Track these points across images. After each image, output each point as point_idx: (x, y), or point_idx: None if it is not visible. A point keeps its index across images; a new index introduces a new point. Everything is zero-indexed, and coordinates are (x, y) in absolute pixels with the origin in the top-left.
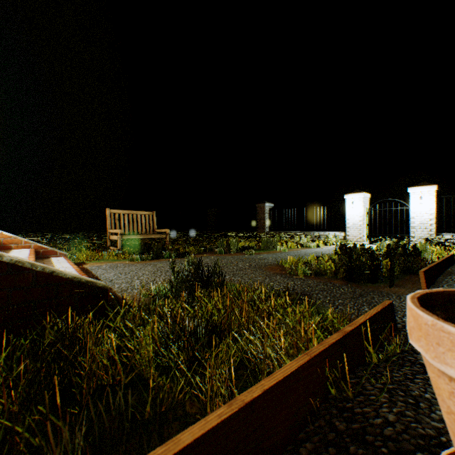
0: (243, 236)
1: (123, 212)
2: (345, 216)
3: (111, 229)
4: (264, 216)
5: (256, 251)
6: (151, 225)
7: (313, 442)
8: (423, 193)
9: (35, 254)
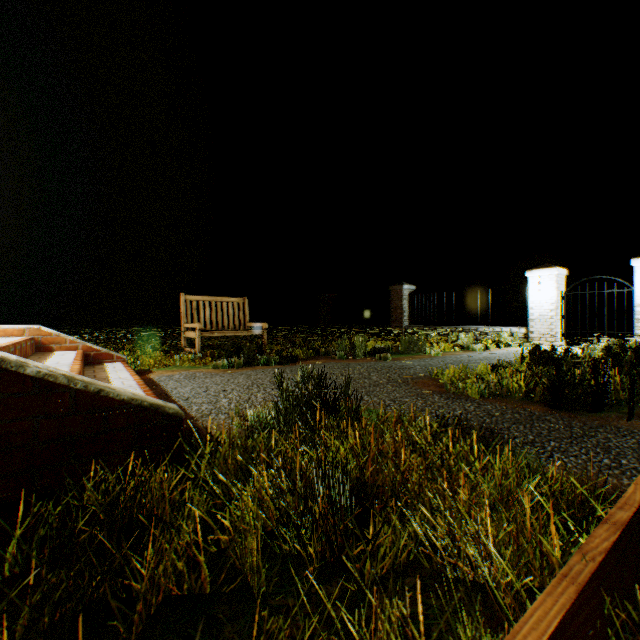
0: (371, 333)
1: (203, 298)
2: (528, 303)
3: (186, 323)
4: (402, 304)
5: (393, 355)
6: (241, 316)
7: None
8: None
9: (82, 358)
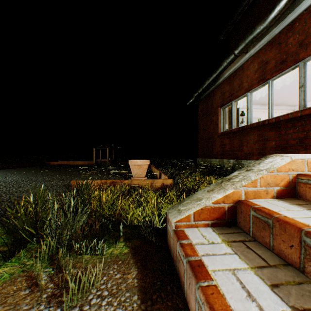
0: None
1: None
2: None
3: None
4: None
5: None
6: None
7: None
8: None
9: None
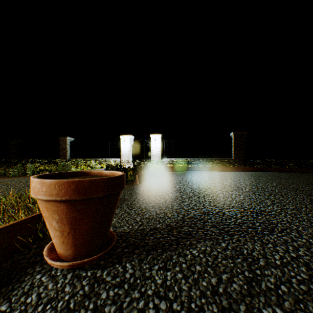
0: (47, 162)
1: None
2: (121, 148)
3: None
4: (66, 147)
5: None
6: None
7: (14, 258)
8: (156, 137)
9: None
